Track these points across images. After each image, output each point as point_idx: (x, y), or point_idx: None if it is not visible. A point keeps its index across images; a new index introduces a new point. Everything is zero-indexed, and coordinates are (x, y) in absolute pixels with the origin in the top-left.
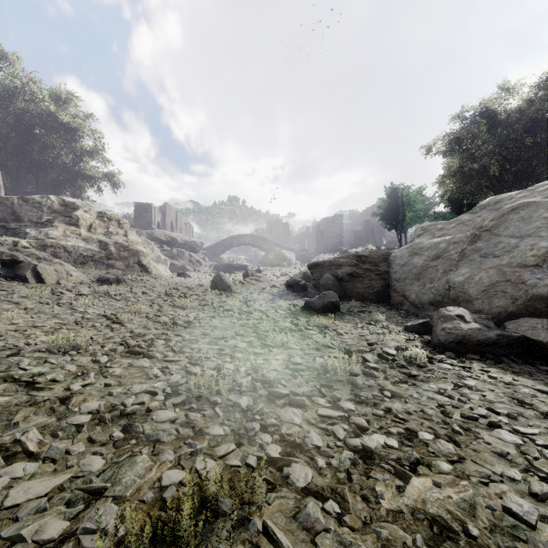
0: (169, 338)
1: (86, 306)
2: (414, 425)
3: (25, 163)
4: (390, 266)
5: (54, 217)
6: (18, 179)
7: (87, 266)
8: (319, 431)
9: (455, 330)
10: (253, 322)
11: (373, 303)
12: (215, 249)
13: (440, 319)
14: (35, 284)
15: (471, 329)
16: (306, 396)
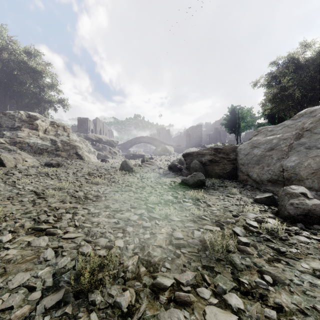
0: (77, 212)
1: (25, 183)
2: None
3: (9, 93)
4: (237, 155)
5: (22, 124)
6: (5, 102)
7: (43, 155)
8: None
9: (301, 205)
10: (144, 195)
11: (226, 180)
12: (126, 145)
13: (286, 196)
14: None
15: (315, 204)
16: (191, 286)
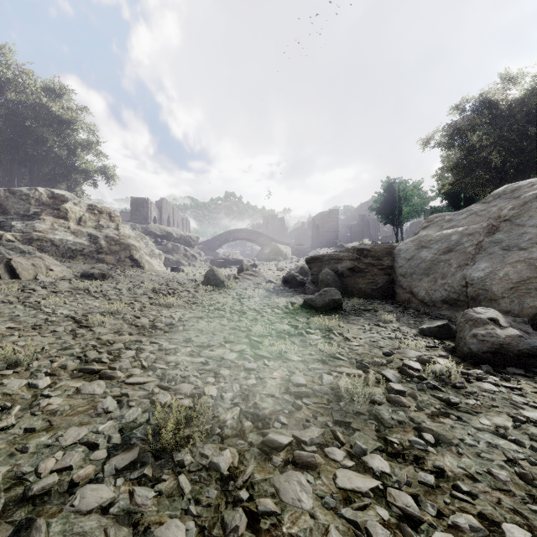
0: (142, 347)
1: (56, 305)
2: (489, 507)
3: (18, 157)
4: (394, 260)
5: (42, 210)
6: (11, 172)
7: (76, 261)
8: (344, 526)
9: (489, 338)
10: (245, 324)
11: (377, 300)
12: (211, 244)
13: (468, 323)
14: (8, 280)
15: (510, 336)
16: (317, 445)
